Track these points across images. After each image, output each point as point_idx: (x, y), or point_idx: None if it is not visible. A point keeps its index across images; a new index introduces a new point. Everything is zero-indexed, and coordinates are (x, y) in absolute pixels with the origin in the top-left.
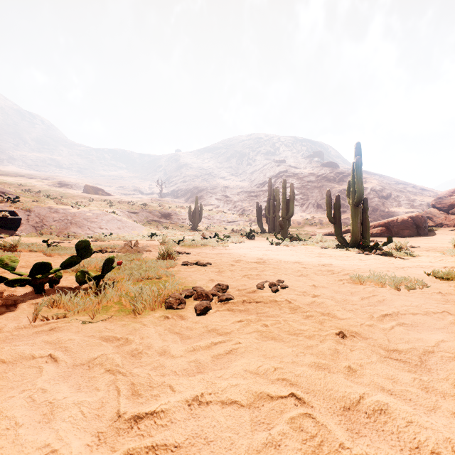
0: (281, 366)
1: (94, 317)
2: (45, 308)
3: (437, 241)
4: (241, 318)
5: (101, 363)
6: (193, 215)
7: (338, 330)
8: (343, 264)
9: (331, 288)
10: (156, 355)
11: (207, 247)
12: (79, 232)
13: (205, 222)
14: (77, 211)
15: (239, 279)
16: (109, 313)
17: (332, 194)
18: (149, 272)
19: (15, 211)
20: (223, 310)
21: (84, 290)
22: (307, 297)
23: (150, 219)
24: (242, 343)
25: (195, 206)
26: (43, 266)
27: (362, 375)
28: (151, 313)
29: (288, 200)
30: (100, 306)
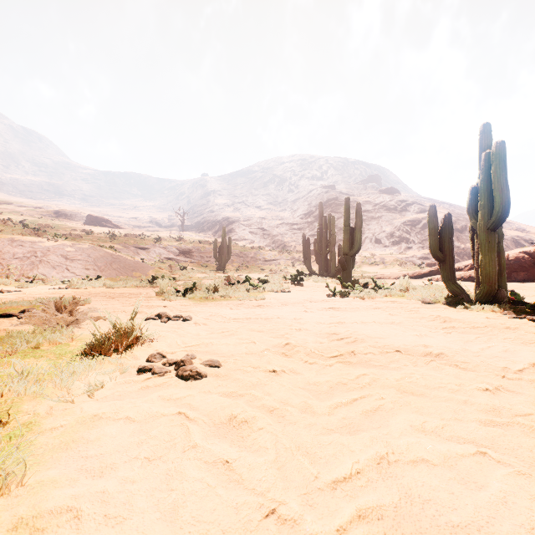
0: None
1: None
2: None
3: None
4: None
5: None
6: (219, 251)
7: None
8: None
9: None
10: None
11: (230, 302)
12: (52, 274)
13: (236, 260)
14: (52, 245)
15: None
16: None
17: (393, 226)
18: None
19: None
20: None
21: None
22: None
23: (164, 256)
24: None
25: (222, 240)
26: None
27: None
28: None
29: (352, 228)
30: None
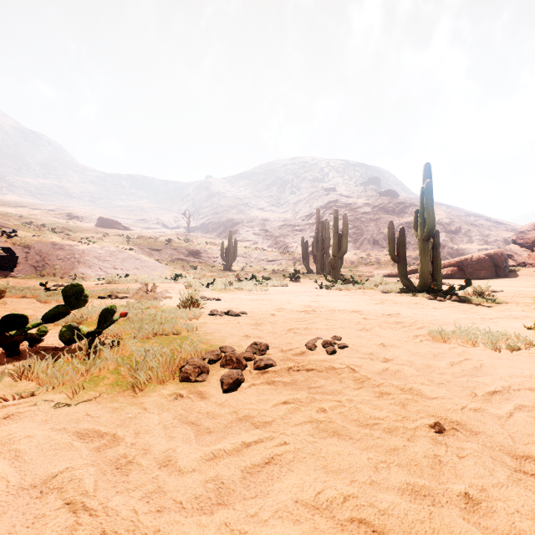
0: (355, 492)
1: (74, 396)
2: (11, 381)
3: (522, 284)
4: (286, 398)
5: (60, 487)
6: (226, 252)
7: (432, 419)
8: (414, 314)
9: (406, 348)
10: (155, 466)
11: (243, 292)
12: (88, 272)
13: (241, 261)
14: (86, 248)
15: (282, 334)
16: (99, 388)
17: None
18: (165, 326)
19: (10, 248)
20: (261, 383)
21: (74, 351)
22: (376, 362)
23: (175, 257)
24: (290, 443)
25: (229, 242)
26: (15, 319)
27: (492, 513)
28: (157, 389)
29: (340, 235)
30: (88, 378)
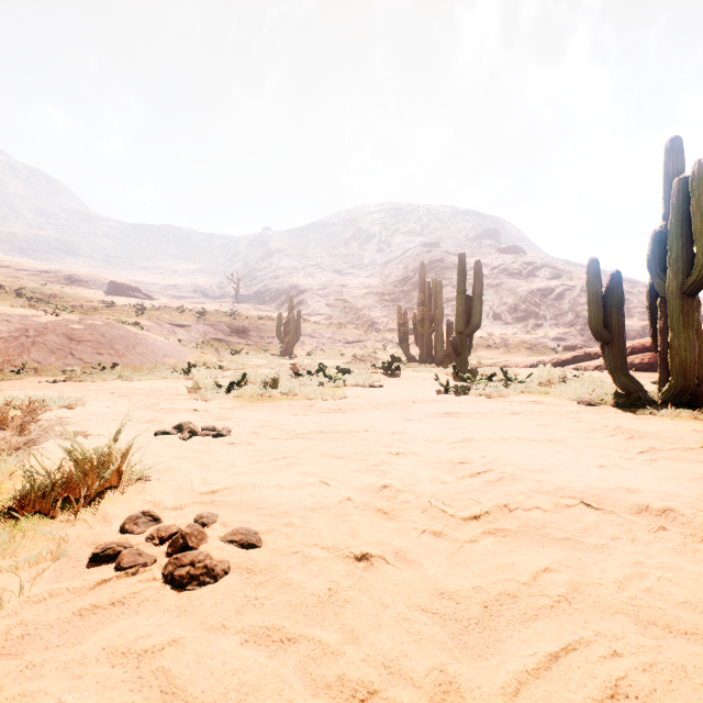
0: None
1: None
2: None
3: None
4: None
5: None
6: (284, 329)
7: None
8: None
9: None
10: None
11: (295, 402)
12: (49, 360)
13: (308, 342)
14: (52, 320)
15: None
16: None
17: (518, 297)
18: None
19: None
20: None
21: None
22: None
23: (210, 337)
24: None
25: (289, 314)
26: None
27: None
28: None
29: (468, 297)
30: None
